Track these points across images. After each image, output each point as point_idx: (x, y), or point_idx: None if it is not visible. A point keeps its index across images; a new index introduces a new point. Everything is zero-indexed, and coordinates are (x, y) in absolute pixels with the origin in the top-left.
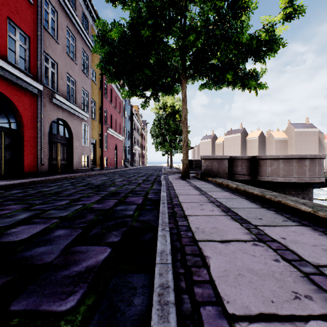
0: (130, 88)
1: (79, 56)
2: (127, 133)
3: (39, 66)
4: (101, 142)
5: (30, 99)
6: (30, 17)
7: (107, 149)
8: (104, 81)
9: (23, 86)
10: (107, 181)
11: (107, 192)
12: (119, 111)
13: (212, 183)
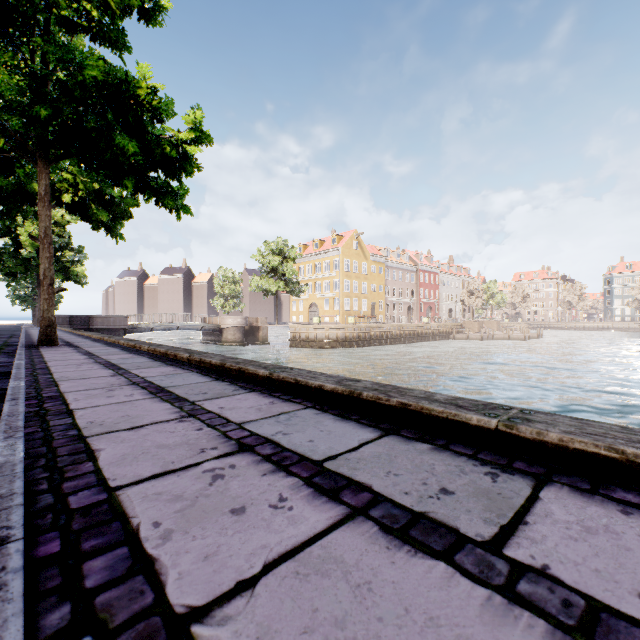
0: None
1: None
2: None
3: None
4: None
5: None
6: None
7: None
8: None
9: None
10: None
11: None
12: None
13: None
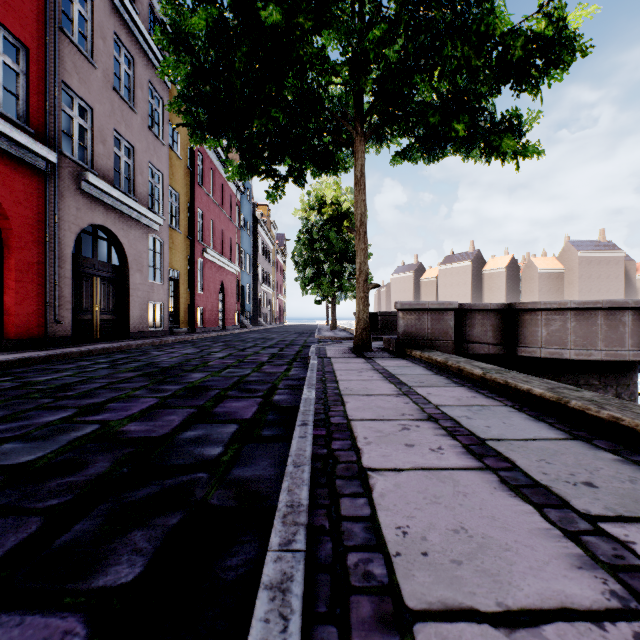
0: (244, 158)
1: (143, 97)
2: (246, 258)
3: (49, 111)
4: (191, 276)
5: (30, 182)
6: (29, 4)
7: (203, 291)
8: (197, 152)
9: (12, 151)
10: (192, 357)
11: (178, 387)
12: (229, 215)
13: (423, 364)
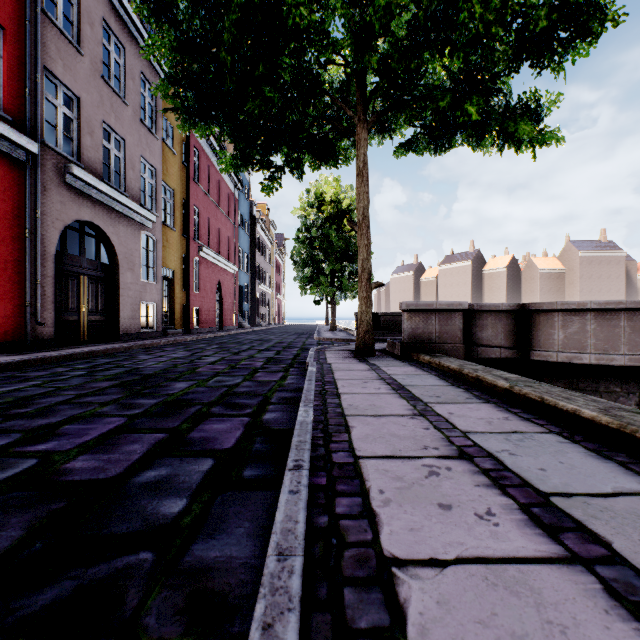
0: (237, 147)
1: (135, 88)
2: (244, 258)
3: (29, 97)
4: (187, 275)
5: (7, 173)
6: None
7: (199, 290)
8: (192, 148)
9: None
10: (180, 362)
11: (155, 401)
12: (227, 213)
13: (434, 371)
